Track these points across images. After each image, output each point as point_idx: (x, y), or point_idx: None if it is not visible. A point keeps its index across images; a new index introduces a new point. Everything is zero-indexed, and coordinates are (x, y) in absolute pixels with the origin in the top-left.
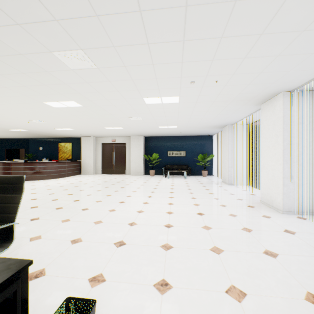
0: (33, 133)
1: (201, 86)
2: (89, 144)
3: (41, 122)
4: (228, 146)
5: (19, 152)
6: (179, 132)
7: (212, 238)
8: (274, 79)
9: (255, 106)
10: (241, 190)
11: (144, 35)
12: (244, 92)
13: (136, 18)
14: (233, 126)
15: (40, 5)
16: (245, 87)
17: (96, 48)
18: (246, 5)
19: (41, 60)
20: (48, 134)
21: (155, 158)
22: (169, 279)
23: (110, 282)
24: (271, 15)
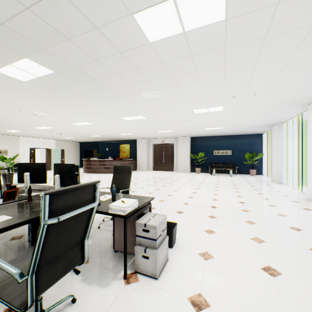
0: (104, 137)
1: (241, 98)
2: (142, 145)
3: (113, 130)
4: (278, 145)
5: (91, 152)
6: (225, 132)
7: (248, 216)
8: (311, 87)
9: (302, 107)
10: (290, 189)
11: (197, 79)
12: (284, 98)
13: (193, 74)
14: (283, 124)
15: (143, 77)
16: (284, 95)
17: (166, 88)
18: (266, 58)
19: (132, 97)
20: (113, 138)
21: (200, 157)
22: (213, 230)
23: (178, 226)
24: (287, 59)
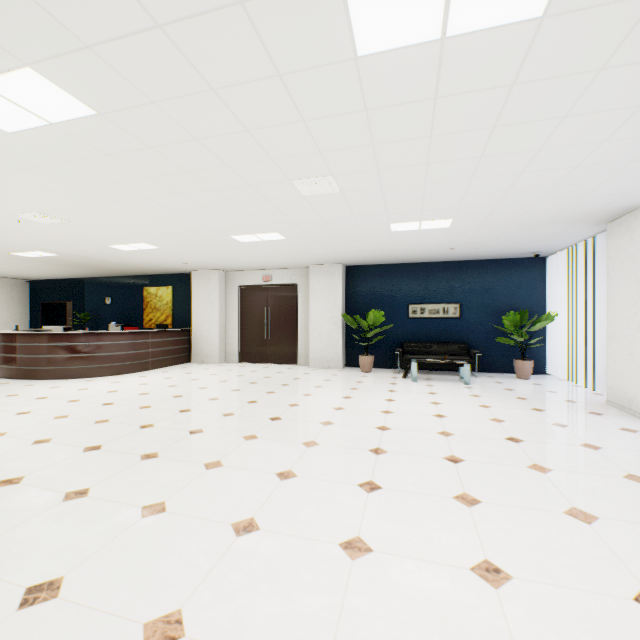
0: (77, 262)
1: None
2: (208, 290)
3: (52, 221)
4: None
5: None
6: (448, 248)
7: None
8: None
9: None
10: None
11: None
12: None
13: None
14: None
15: None
16: None
17: None
18: None
19: None
20: (113, 266)
21: (374, 324)
22: None
23: None
24: None
